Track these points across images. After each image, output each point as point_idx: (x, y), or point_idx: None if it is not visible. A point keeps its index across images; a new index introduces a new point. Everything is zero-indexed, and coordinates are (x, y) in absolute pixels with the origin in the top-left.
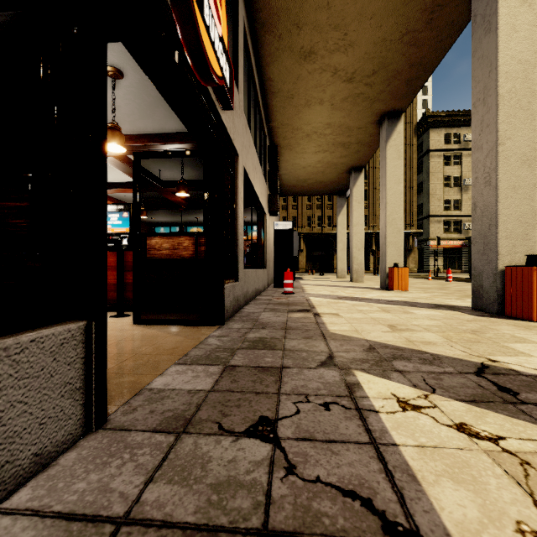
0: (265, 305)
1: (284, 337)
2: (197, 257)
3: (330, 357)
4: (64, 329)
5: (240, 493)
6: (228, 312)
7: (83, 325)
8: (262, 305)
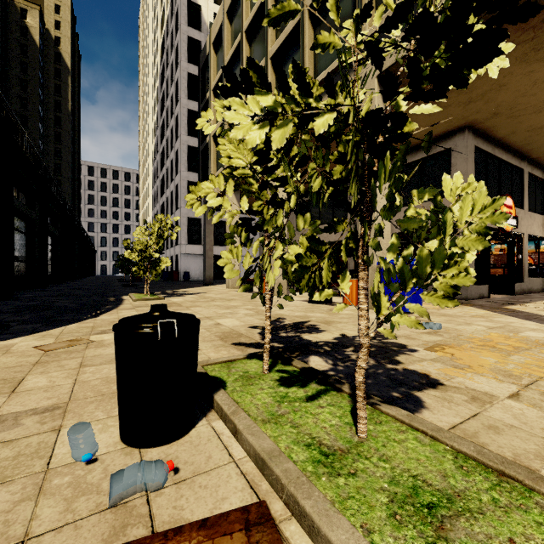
0: (541, 294)
1: (534, 298)
2: (504, 275)
3: (543, 299)
4: (487, 285)
5: (510, 300)
6: (517, 293)
7: (488, 285)
8: (539, 294)
